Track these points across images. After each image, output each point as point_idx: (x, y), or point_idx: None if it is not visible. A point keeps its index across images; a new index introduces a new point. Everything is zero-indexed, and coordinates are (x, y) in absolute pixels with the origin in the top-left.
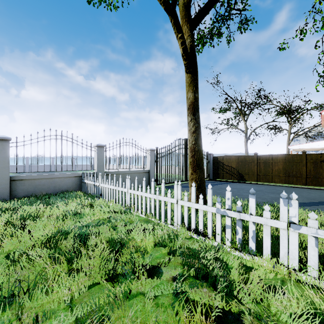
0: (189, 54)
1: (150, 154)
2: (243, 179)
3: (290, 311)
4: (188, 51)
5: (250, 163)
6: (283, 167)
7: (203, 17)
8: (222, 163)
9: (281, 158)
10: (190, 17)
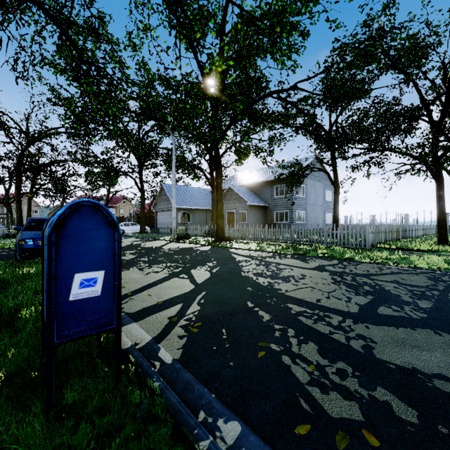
0: None
1: None
2: None
3: None
4: None
5: None
6: None
7: None
8: None
9: None
10: None
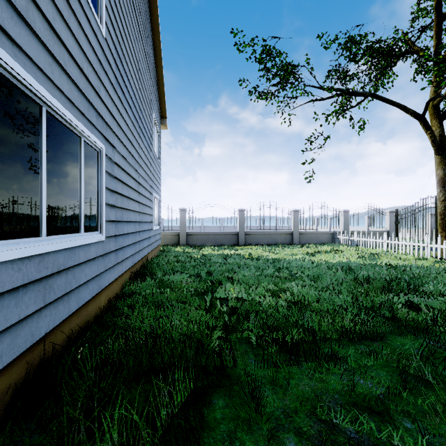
0: (438, 141)
1: (389, 215)
2: None
3: None
4: (437, 140)
5: None
6: None
7: None
8: None
9: None
10: (439, 113)
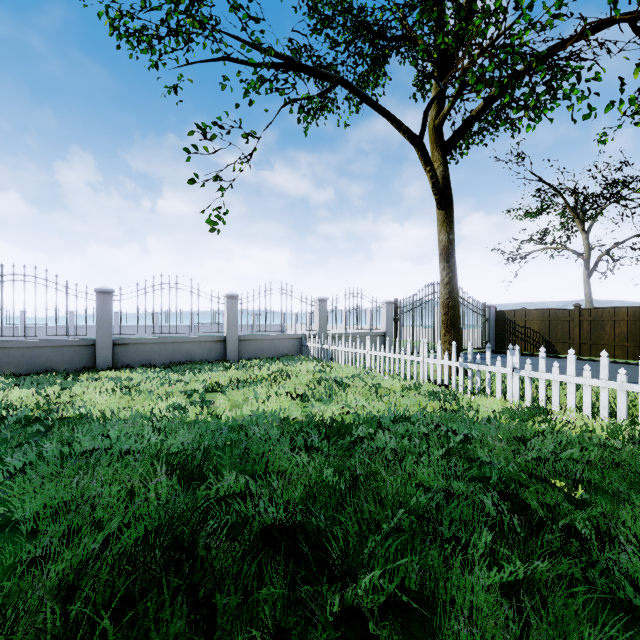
0: (441, 187)
1: (386, 308)
2: (552, 351)
3: (488, 408)
4: (440, 184)
5: (567, 323)
6: (629, 329)
7: (460, 139)
8: (513, 323)
9: (625, 313)
10: (442, 141)
